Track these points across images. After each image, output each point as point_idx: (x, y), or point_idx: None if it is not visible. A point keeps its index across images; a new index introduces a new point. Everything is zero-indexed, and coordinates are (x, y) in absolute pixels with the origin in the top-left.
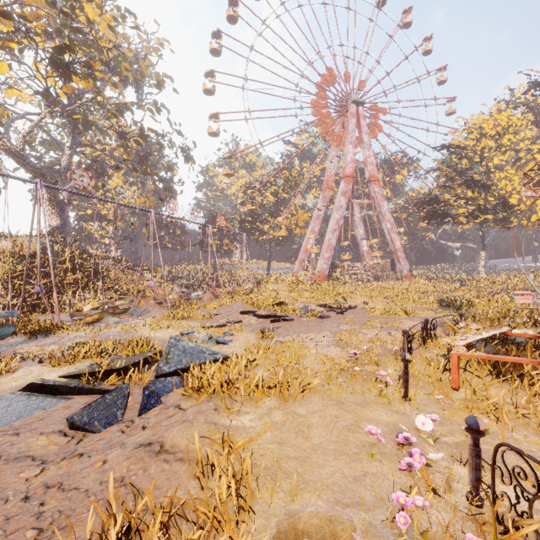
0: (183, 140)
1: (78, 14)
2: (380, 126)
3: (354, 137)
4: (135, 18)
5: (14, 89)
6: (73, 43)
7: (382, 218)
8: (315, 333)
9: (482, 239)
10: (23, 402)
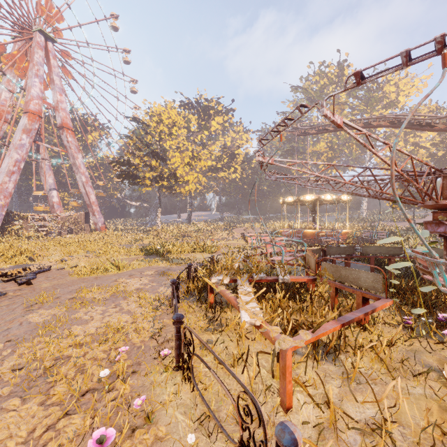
0: None
1: None
2: (73, 77)
3: (42, 71)
4: None
5: None
6: None
7: (77, 169)
8: None
9: (159, 199)
10: None
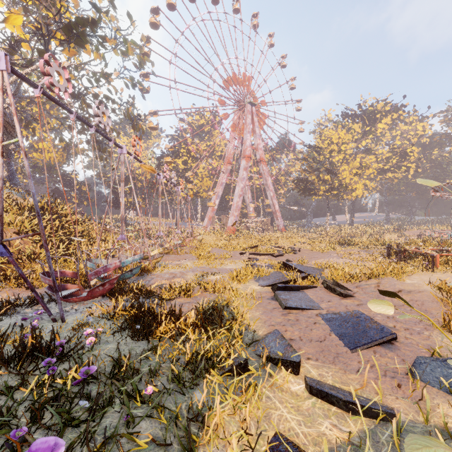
0: (133, 110)
1: None
2: (263, 123)
3: (251, 128)
4: None
5: None
6: (100, 20)
7: (267, 188)
8: (322, 259)
9: (328, 205)
10: (291, 294)
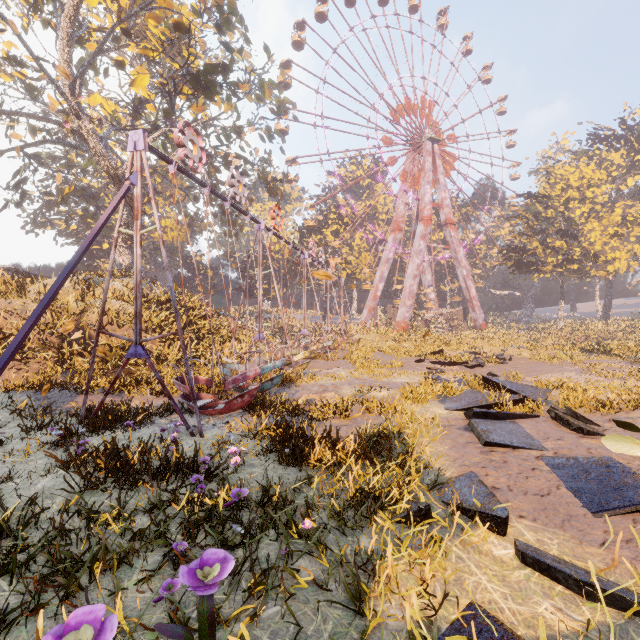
0: (270, 170)
1: (165, 13)
2: (451, 167)
3: (431, 176)
4: (245, 29)
5: (97, 97)
6: (233, 63)
7: (458, 264)
8: (550, 374)
9: (561, 288)
10: (496, 424)
